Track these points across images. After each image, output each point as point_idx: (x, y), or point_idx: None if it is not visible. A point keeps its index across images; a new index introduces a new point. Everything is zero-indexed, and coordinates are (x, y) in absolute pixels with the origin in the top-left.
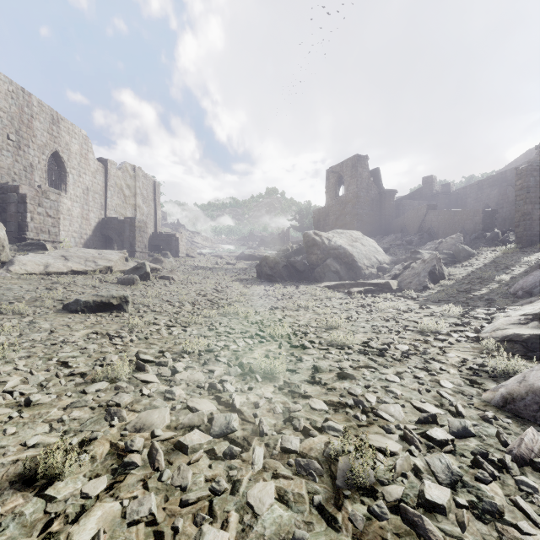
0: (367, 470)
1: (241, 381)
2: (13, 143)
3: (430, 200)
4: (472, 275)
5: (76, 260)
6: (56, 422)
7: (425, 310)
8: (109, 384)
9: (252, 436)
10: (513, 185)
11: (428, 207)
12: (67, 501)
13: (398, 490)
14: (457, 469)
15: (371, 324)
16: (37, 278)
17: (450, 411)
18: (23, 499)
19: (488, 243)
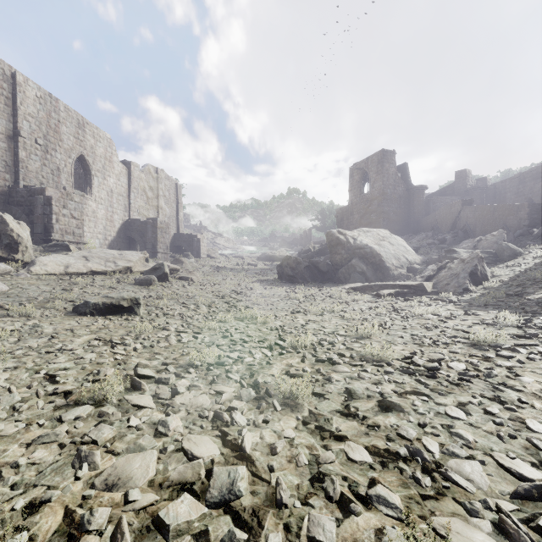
0: None
1: (255, 409)
2: (41, 148)
3: (464, 196)
4: (521, 276)
5: (96, 260)
6: (10, 467)
7: (472, 316)
8: (94, 408)
9: (266, 508)
10: None
11: (463, 203)
12: None
13: None
14: None
15: (410, 333)
16: (56, 279)
17: None
18: None
19: (535, 240)
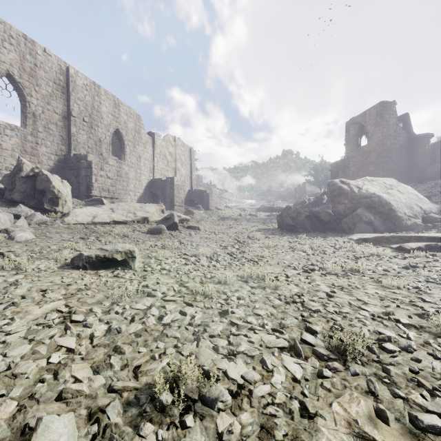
0: None
1: None
2: (87, 124)
3: None
4: None
5: (120, 212)
6: None
7: None
8: None
9: None
10: None
11: None
12: None
13: None
14: None
15: None
16: (81, 228)
17: None
18: None
19: None
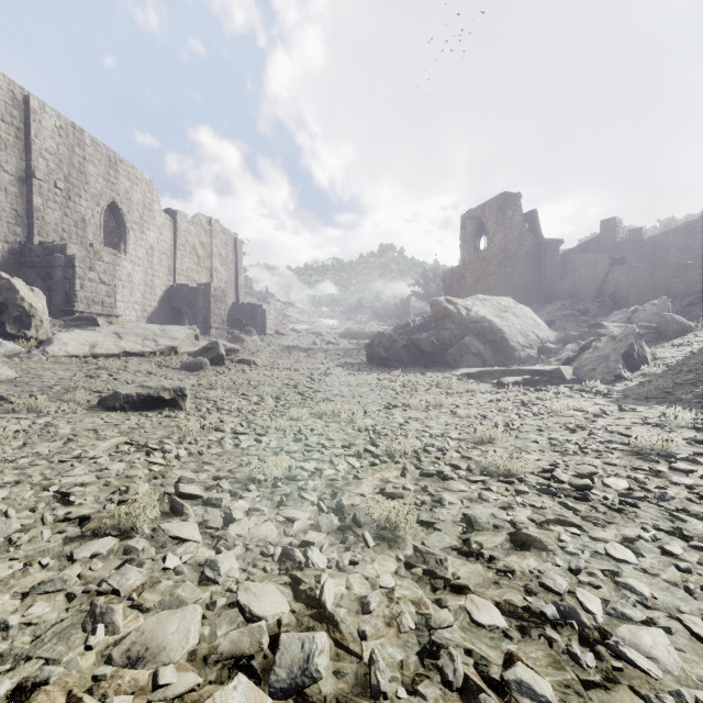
0: None
1: (339, 544)
2: (61, 193)
3: (612, 252)
4: (693, 359)
5: (132, 338)
6: None
7: (630, 413)
8: (118, 541)
9: (355, 698)
10: None
11: (611, 262)
12: None
13: None
14: None
15: (547, 436)
16: (79, 362)
17: None
18: None
19: None
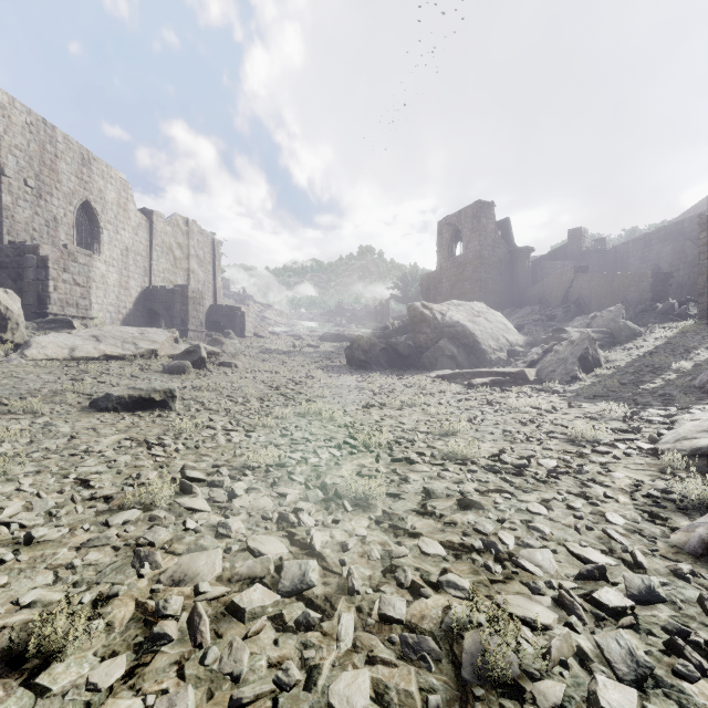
0: (508, 655)
1: (324, 510)
2: (31, 191)
3: (579, 260)
4: (638, 361)
5: (111, 341)
6: (65, 568)
7: (576, 409)
8: (142, 512)
9: (338, 595)
10: (693, 239)
11: (576, 270)
12: (66, 695)
13: (557, 690)
14: (645, 657)
15: (502, 429)
16: (60, 366)
17: (625, 560)
18: (3, 691)
19: (659, 318)
